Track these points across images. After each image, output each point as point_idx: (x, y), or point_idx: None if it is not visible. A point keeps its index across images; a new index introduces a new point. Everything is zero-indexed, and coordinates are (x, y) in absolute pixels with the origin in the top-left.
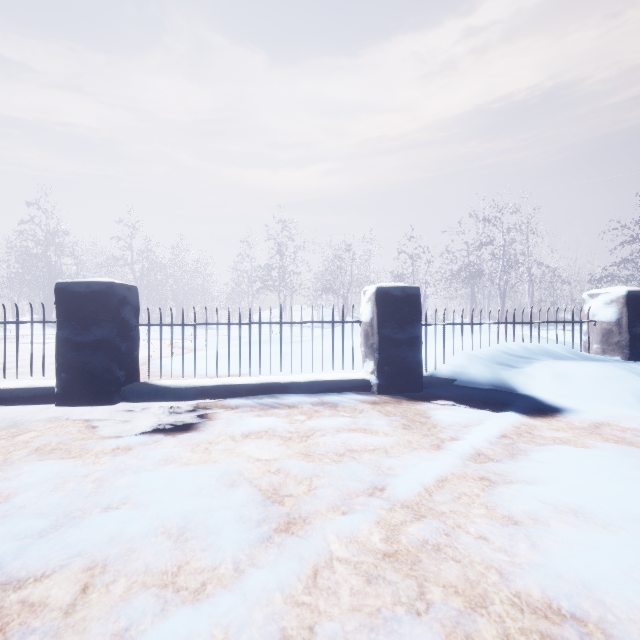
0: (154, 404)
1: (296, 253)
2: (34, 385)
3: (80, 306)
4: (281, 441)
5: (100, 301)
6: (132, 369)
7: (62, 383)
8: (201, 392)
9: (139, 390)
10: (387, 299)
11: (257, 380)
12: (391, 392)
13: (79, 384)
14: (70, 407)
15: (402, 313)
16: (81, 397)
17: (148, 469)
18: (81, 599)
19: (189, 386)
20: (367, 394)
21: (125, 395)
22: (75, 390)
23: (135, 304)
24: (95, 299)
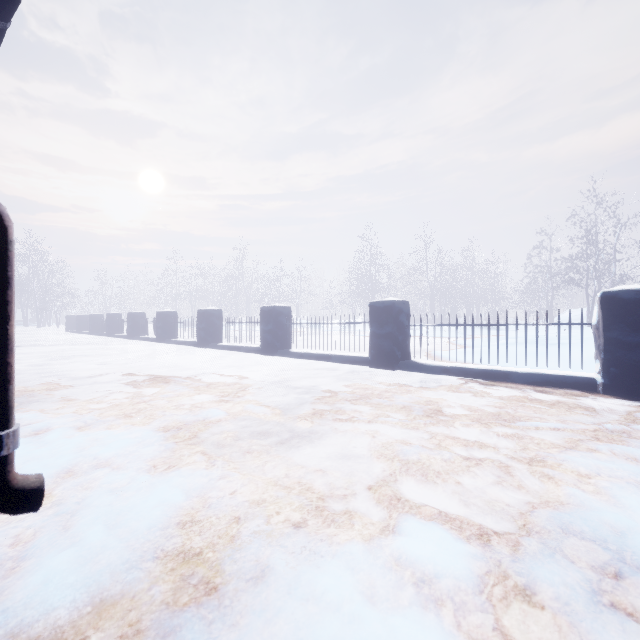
0: (415, 373)
1: (618, 234)
2: (360, 355)
3: (379, 314)
4: (473, 398)
5: (388, 311)
6: (405, 352)
7: (371, 355)
8: (443, 370)
9: (407, 364)
10: (614, 303)
11: (485, 367)
12: (619, 393)
13: (379, 357)
14: (375, 368)
15: (635, 316)
16: (379, 364)
17: (398, 392)
18: (368, 410)
19: (436, 365)
20: (590, 391)
21: (400, 366)
22: (377, 360)
23: (407, 312)
24: (386, 310)
